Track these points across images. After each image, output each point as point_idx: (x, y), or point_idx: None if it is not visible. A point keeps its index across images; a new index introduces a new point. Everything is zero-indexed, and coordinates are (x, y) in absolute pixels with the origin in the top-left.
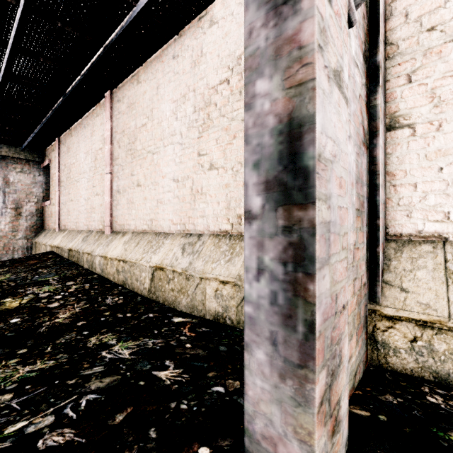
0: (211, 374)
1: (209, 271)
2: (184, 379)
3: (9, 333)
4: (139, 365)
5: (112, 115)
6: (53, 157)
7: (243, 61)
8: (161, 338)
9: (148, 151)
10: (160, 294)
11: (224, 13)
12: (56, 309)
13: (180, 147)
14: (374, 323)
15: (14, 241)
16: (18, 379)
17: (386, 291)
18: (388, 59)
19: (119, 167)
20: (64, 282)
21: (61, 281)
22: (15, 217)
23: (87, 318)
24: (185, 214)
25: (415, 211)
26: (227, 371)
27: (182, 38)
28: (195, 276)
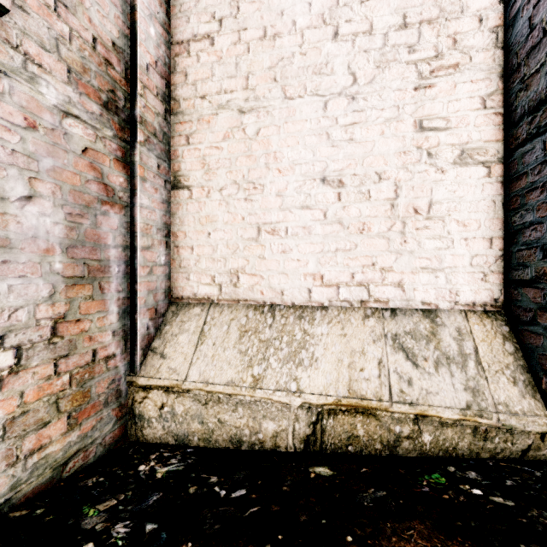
0: None
1: None
2: None
3: None
4: None
5: None
6: None
7: None
8: None
9: None
10: None
11: None
12: None
13: None
14: (133, 395)
15: None
16: None
17: (148, 360)
18: (173, 115)
19: None
20: None
21: None
22: None
23: None
24: None
25: (193, 274)
26: None
27: None
28: None
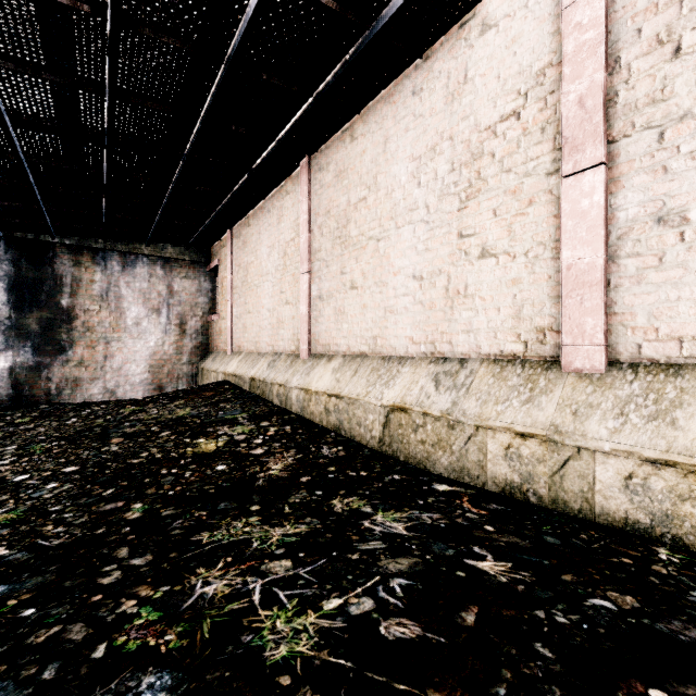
0: (568, 577)
1: (493, 416)
2: (526, 579)
3: (223, 482)
4: (435, 547)
5: (310, 191)
6: (223, 256)
7: (549, 78)
8: (437, 512)
9: (369, 237)
10: (400, 446)
11: (510, 8)
12: (263, 457)
13: (426, 227)
14: None
15: (178, 367)
16: (280, 543)
17: None
18: None
19: (322, 263)
20: (256, 421)
21: (253, 420)
22: (180, 336)
23: (309, 472)
24: (434, 329)
25: None
26: (594, 578)
27: (430, 61)
28: (465, 423)
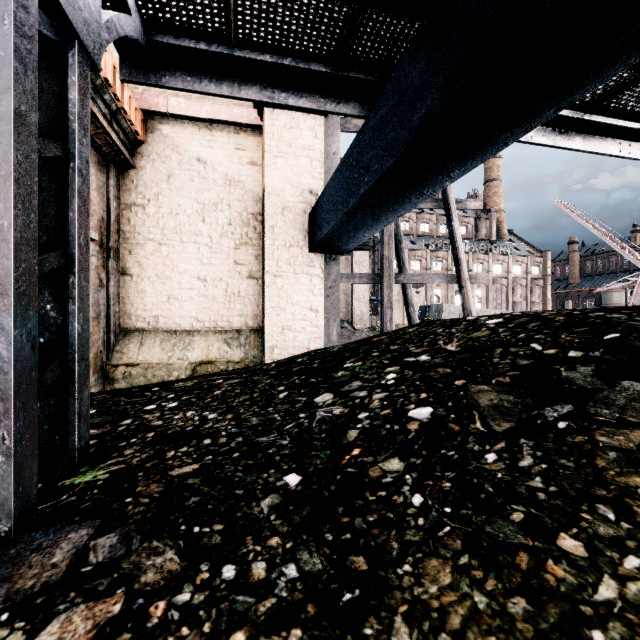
0: None
1: None
2: None
3: None
4: None
5: None
6: None
7: None
8: None
9: None
10: None
11: None
12: None
13: None
14: (109, 370)
15: None
16: None
17: (115, 355)
18: (122, 239)
19: None
20: None
21: None
22: None
23: None
24: None
25: (133, 317)
26: None
27: None
28: None
